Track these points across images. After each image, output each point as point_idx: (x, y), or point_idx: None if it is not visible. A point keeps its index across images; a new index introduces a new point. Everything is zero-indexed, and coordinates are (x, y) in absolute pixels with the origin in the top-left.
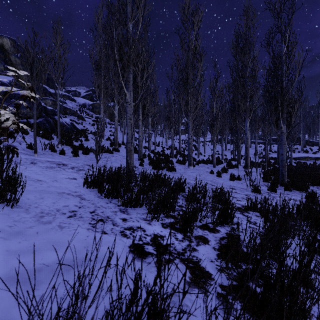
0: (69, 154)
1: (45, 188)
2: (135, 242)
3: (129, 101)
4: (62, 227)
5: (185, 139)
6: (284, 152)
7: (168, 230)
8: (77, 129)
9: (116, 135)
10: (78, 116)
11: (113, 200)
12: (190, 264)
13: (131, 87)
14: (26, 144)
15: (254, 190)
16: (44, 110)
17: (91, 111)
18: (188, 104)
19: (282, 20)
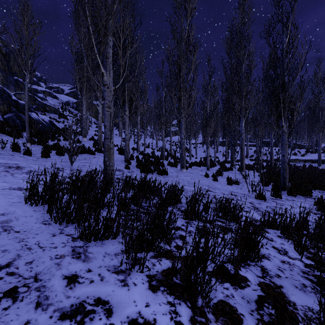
0: (38, 155)
1: None
2: None
3: (107, 84)
4: None
5: (176, 141)
6: (285, 153)
7: (161, 298)
8: (57, 127)
9: (100, 134)
10: (59, 114)
11: (69, 227)
12: None
13: (110, 65)
14: None
15: (258, 196)
16: (14, 104)
17: (75, 110)
18: (180, 100)
19: (283, 9)
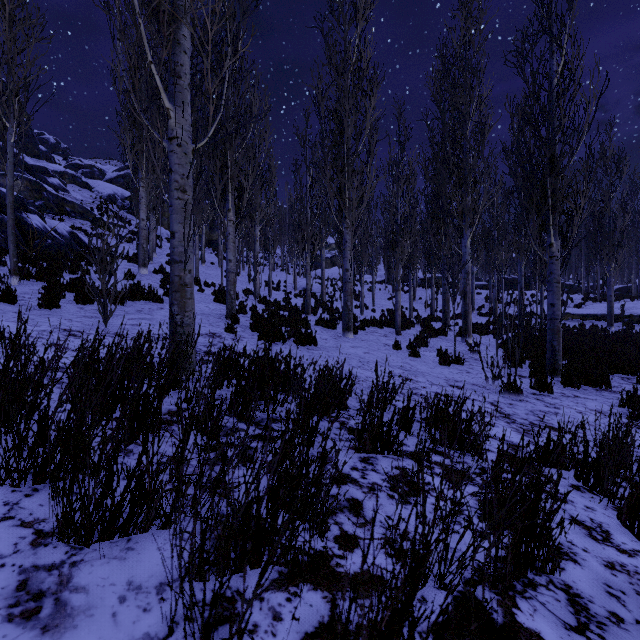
0: (32, 302)
1: None
2: None
3: (178, 136)
4: None
5: (333, 277)
6: (556, 300)
7: None
8: (86, 247)
9: None
10: (93, 219)
11: (38, 496)
12: None
13: (184, 94)
14: None
15: (506, 389)
16: None
17: (128, 213)
18: (343, 192)
19: (553, 7)
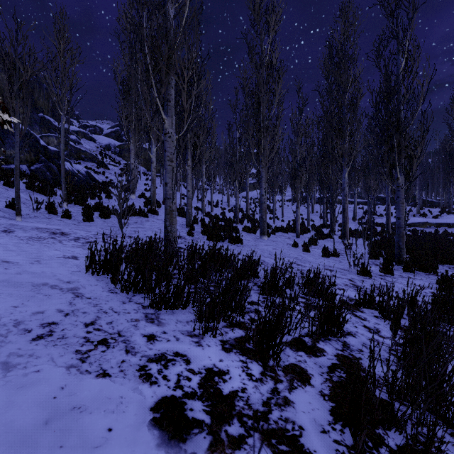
0: (78, 218)
1: (10, 277)
2: (167, 394)
3: (169, 132)
4: (10, 367)
5: (255, 197)
6: (401, 215)
7: (234, 357)
8: (95, 181)
9: (153, 189)
10: (98, 162)
11: (136, 297)
12: (283, 447)
13: (172, 110)
14: (5, 201)
15: (361, 272)
16: (43, 151)
17: (118, 156)
18: (260, 144)
19: (399, 21)
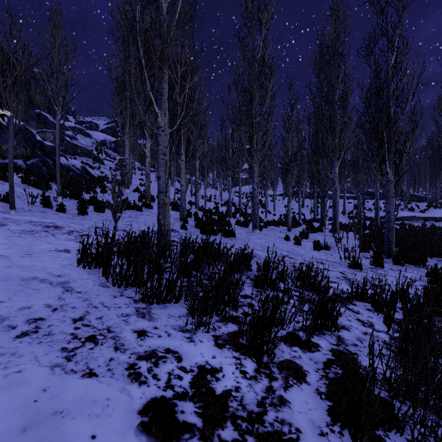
0: (73, 212)
1: None
2: (157, 395)
3: (162, 126)
4: None
5: (247, 192)
6: (391, 208)
7: (227, 353)
8: (91, 175)
9: (147, 184)
10: (93, 157)
11: (128, 290)
12: None
13: (165, 104)
14: None
15: (352, 264)
16: (39, 146)
17: (113, 151)
18: (252, 140)
19: (389, 18)
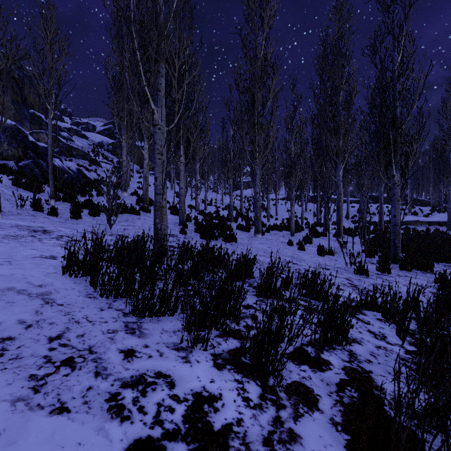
0: (66, 215)
1: None
2: (142, 435)
3: (158, 124)
4: None
5: (249, 195)
6: (397, 212)
7: (228, 375)
8: (87, 178)
9: (145, 187)
10: (90, 159)
11: (118, 302)
12: None
13: (162, 100)
14: None
15: (358, 270)
16: (32, 147)
17: (111, 154)
18: (254, 141)
19: (395, 16)
